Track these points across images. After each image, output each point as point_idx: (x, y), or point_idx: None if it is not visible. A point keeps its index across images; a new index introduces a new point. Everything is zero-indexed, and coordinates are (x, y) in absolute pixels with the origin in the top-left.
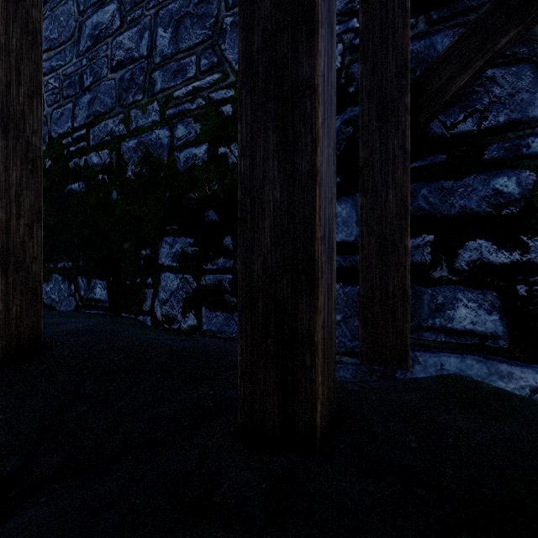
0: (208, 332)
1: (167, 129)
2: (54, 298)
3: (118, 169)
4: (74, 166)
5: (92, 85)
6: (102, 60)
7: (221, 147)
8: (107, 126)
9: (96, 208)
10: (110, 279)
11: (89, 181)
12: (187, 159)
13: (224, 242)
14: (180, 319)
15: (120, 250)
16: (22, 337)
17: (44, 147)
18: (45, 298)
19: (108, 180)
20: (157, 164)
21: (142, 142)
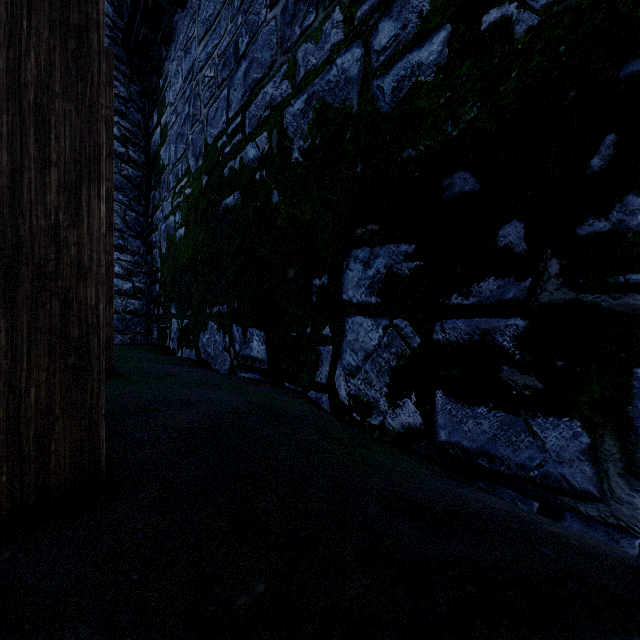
0: (452, 449)
1: (358, 44)
2: (209, 352)
3: (280, 154)
4: (229, 172)
5: (247, 47)
6: (259, 1)
7: (489, 10)
8: (265, 96)
9: (252, 223)
10: (269, 328)
11: (244, 188)
12: (400, 81)
13: (500, 238)
14: (383, 407)
15: (282, 283)
16: (52, 463)
17: (200, 161)
18: (202, 351)
19: (267, 177)
20: (339, 119)
21: (314, 93)
